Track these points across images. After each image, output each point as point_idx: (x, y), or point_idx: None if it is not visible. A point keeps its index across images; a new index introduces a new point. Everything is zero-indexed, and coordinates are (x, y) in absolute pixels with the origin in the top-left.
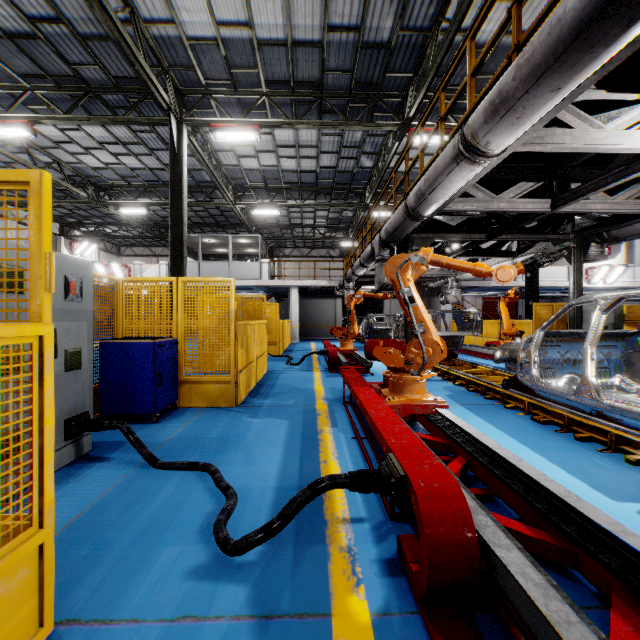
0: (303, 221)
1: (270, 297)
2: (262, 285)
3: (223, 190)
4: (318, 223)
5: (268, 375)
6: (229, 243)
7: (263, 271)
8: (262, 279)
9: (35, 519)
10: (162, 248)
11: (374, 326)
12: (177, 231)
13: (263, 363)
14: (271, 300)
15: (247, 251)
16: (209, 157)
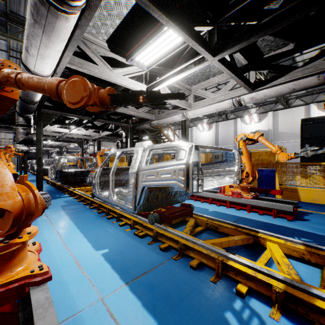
0: None
1: None
2: None
3: None
4: None
5: None
6: None
7: None
8: None
9: None
10: None
11: (28, 164)
12: None
13: None
14: None
15: None
16: None
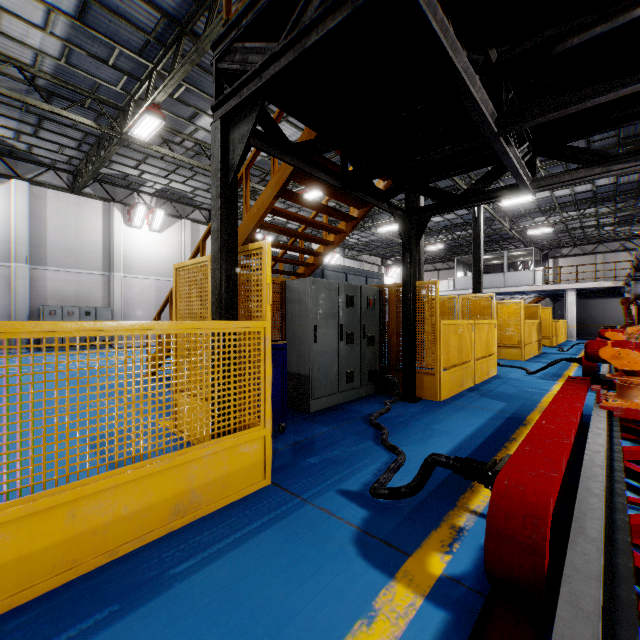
0: (582, 224)
1: (544, 298)
2: (535, 290)
3: (502, 224)
4: (602, 222)
5: (542, 354)
6: (504, 258)
7: (536, 278)
8: (535, 285)
9: (495, 353)
10: (441, 263)
11: None
12: (477, 267)
13: (538, 346)
14: (545, 301)
15: (519, 259)
16: (493, 208)
